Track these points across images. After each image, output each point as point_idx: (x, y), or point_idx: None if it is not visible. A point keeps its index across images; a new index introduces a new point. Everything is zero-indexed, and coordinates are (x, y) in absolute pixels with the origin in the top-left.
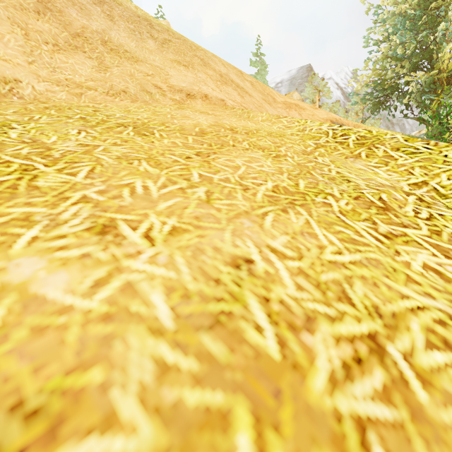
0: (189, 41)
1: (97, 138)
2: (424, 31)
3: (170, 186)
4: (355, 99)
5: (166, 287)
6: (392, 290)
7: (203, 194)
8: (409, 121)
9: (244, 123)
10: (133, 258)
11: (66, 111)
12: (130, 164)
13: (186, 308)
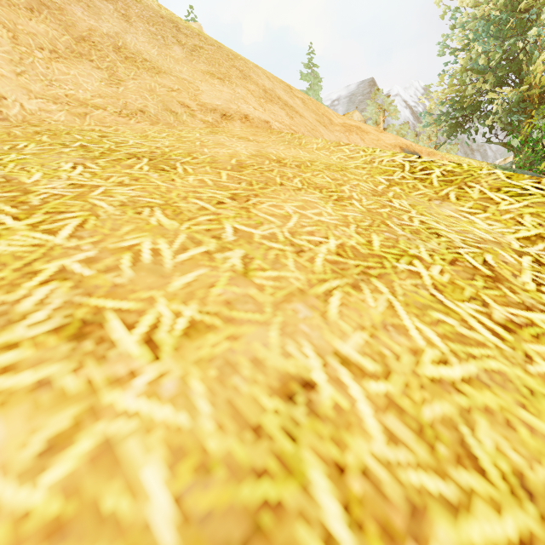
0: (226, 48)
1: (98, 175)
2: (511, 38)
3: (192, 248)
4: (427, 120)
5: (170, 449)
6: (537, 435)
7: (239, 261)
8: (492, 147)
9: (295, 152)
10: (122, 385)
11: (62, 136)
12: (137, 215)
13: (202, 499)
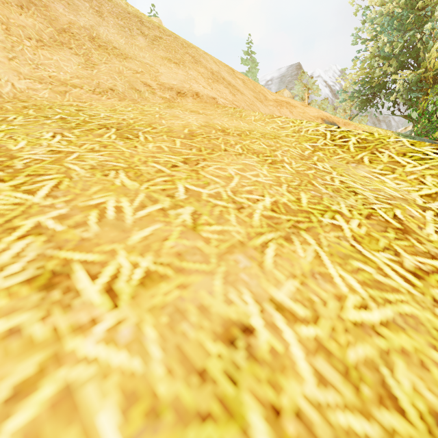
0: (180, 38)
1: (73, 143)
2: (410, 30)
3: (149, 206)
4: (343, 96)
5: (124, 394)
6: None
7: (189, 217)
8: (395, 118)
9: (236, 123)
10: (84, 332)
11: (45, 110)
12: (105, 177)
13: None
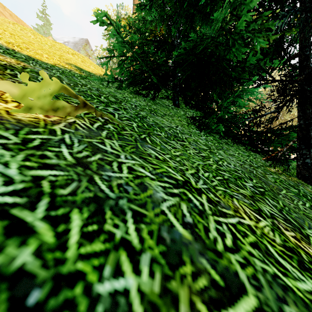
0: None
1: None
2: None
3: None
4: None
5: None
6: None
7: None
8: None
9: None
10: None
11: None
12: None
13: None
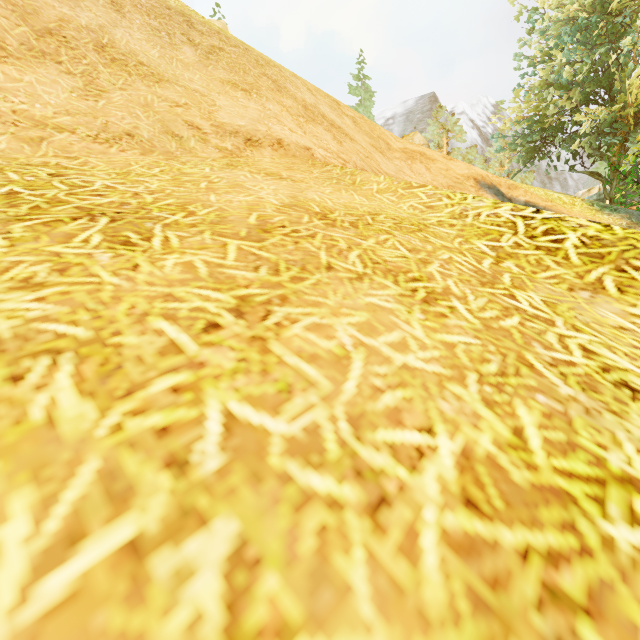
0: (255, 51)
1: None
2: (601, 46)
3: (95, 530)
4: (498, 143)
5: None
6: None
7: (216, 590)
8: (573, 175)
9: (347, 197)
10: None
11: None
12: (9, 385)
13: None
